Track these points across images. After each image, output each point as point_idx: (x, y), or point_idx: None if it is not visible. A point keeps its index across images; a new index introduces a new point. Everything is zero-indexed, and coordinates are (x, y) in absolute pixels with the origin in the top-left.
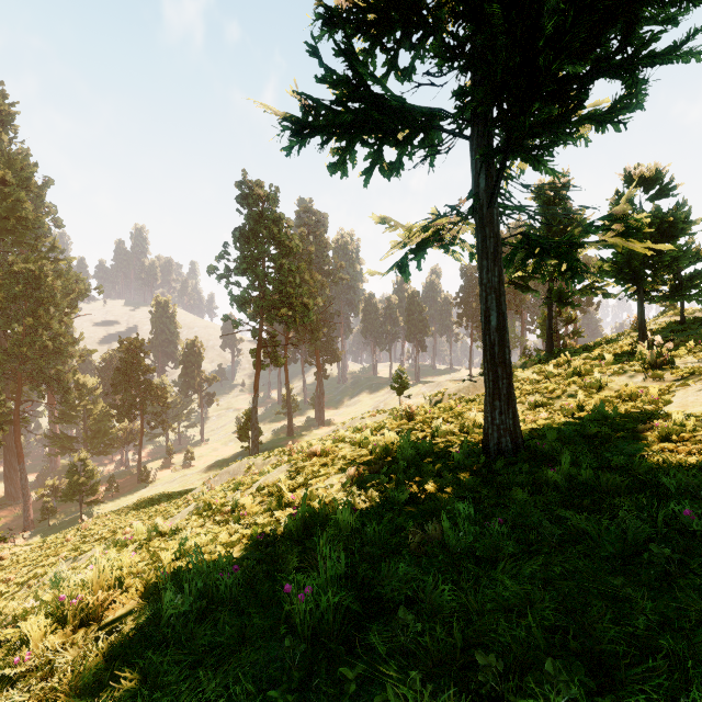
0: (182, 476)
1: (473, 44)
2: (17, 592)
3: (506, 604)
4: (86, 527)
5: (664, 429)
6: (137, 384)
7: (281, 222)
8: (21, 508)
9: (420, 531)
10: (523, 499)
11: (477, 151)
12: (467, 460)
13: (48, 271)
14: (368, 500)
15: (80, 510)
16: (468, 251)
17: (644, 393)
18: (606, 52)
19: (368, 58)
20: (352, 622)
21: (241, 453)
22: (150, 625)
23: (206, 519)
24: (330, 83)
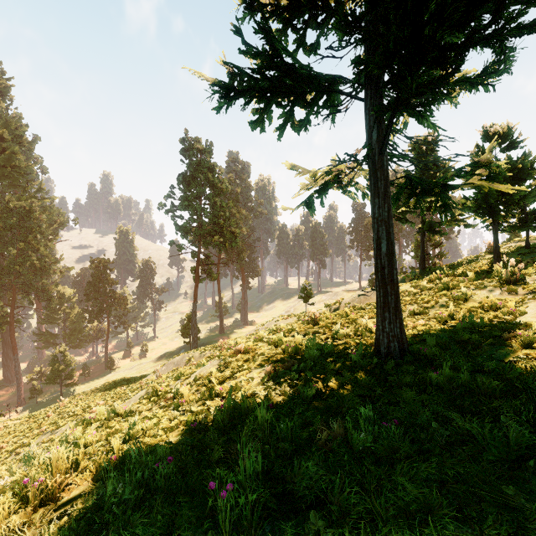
0: (139, 364)
1: (368, 20)
2: (7, 458)
3: (407, 510)
4: (63, 405)
5: (526, 338)
6: (104, 294)
7: (214, 169)
8: (15, 389)
9: (326, 428)
10: (412, 398)
11: (370, 110)
12: (362, 360)
13: (36, 207)
14: (281, 394)
15: (60, 391)
16: (362, 191)
17: (502, 304)
18: (480, 24)
19: (281, 37)
20: (268, 519)
21: (184, 347)
22: (95, 512)
23: (153, 404)
24: (251, 55)
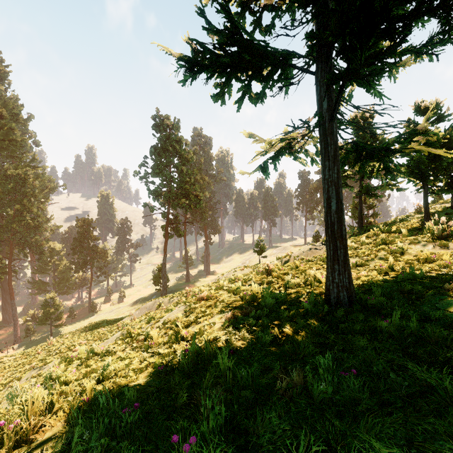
0: (117, 308)
1: None
2: (1, 391)
3: None
4: (51, 343)
5: None
6: (88, 248)
7: (181, 142)
8: (12, 329)
9: (286, 377)
10: (365, 346)
11: (321, 82)
12: (314, 308)
13: (30, 174)
14: (241, 338)
15: (50, 330)
16: (311, 157)
17: (436, 257)
18: None
19: (240, 19)
20: None
21: (156, 293)
22: None
23: (126, 345)
24: (213, 32)
